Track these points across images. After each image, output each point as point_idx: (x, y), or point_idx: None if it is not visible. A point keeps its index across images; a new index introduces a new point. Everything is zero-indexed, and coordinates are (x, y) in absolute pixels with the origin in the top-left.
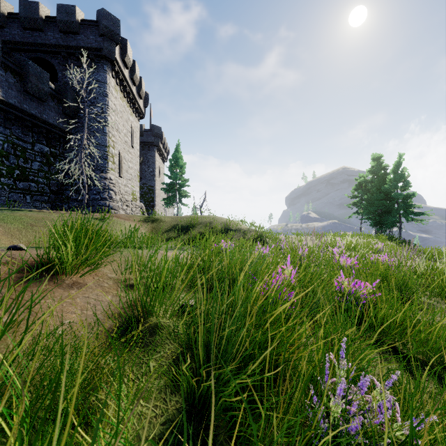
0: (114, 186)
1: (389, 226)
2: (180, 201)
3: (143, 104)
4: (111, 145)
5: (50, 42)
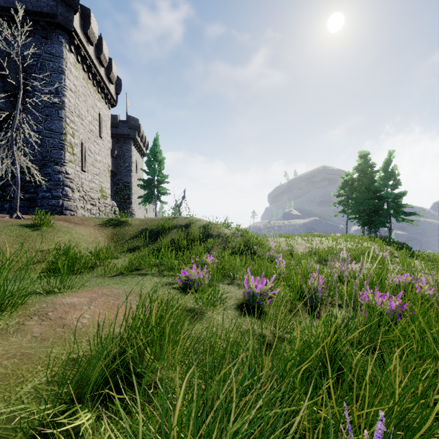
0: (71, 181)
1: (379, 226)
2: (158, 198)
3: (115, 91)
4: (70, 133)
5: None
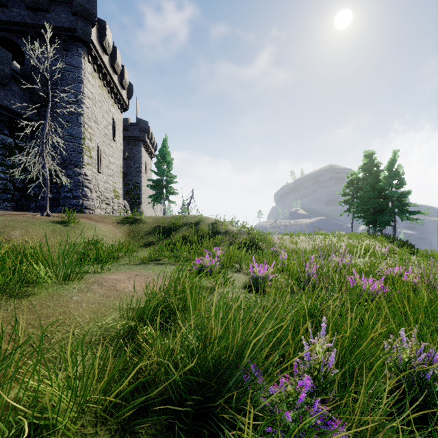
0: (90, 182)
1: (383, 225)
2: (167, 198)
3: (127, 96)
4: (87, 138)
5: (15, 19)
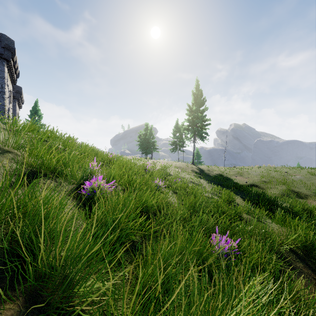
0: None
1: (147, 153)
2: None
3: (16, 76)
4: (6, 105)
5: None
